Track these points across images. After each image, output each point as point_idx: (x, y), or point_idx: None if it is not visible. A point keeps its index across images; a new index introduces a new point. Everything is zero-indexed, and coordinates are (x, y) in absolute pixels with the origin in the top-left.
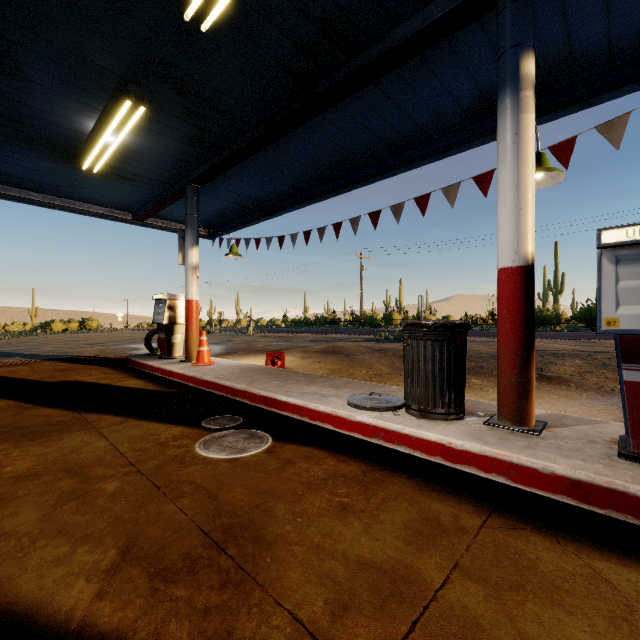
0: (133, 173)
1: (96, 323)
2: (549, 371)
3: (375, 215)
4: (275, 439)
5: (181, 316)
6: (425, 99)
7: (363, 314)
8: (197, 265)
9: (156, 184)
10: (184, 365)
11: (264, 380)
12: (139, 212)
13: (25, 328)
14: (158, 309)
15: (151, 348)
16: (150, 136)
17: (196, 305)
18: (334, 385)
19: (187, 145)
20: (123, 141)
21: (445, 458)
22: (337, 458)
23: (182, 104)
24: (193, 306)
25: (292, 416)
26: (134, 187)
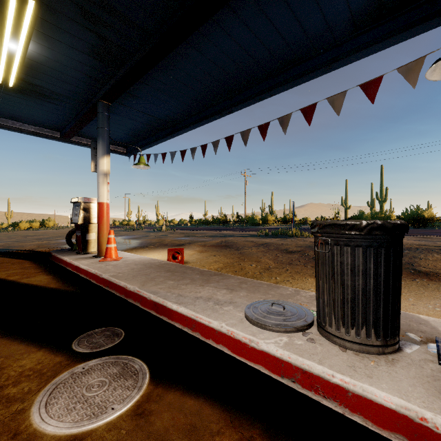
0: (49, 90)
1: (53, 222)
2: (420, 266)
3: (264, 127)
4: (153, 378)
5: (95, 217)
6: (319, 1)
7: (246, 216)
8: (107, 172)
9: (73, 102)
10: (93, 260)
11: (159, 279)
12: (64, 130)
13: (2, 226)
14: (75, 211)
15: (71, 244)
16: (54, 46)
17: (106, 207)
18: (228, 286)
19: (91, 58)
20: (29, 52)
21: (413, 440)
22: (239, 432)
23: (76, 3)
24: (103, 208)
25: (182, 328)
26: (55, 105)
